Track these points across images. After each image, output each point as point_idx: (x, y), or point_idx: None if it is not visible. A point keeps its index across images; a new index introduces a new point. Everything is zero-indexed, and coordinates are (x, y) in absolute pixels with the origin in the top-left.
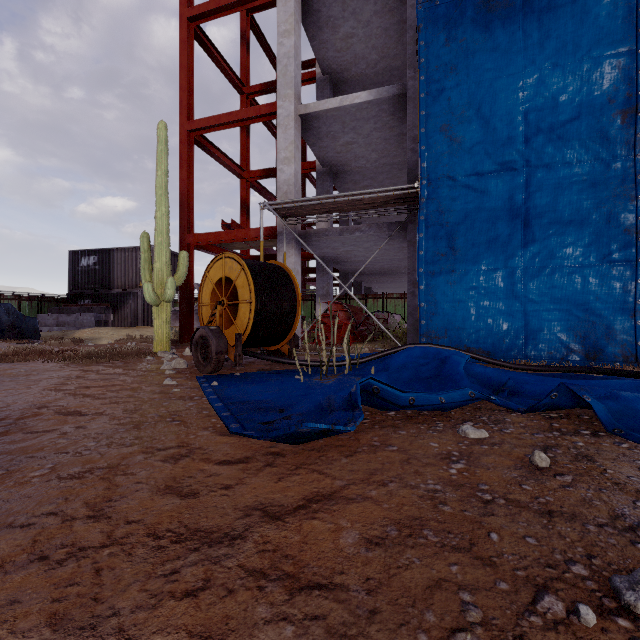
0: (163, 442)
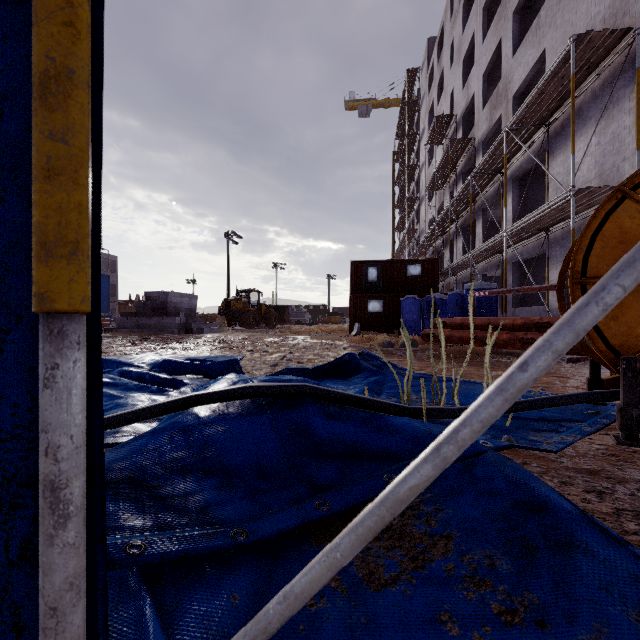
0: (428, 370)
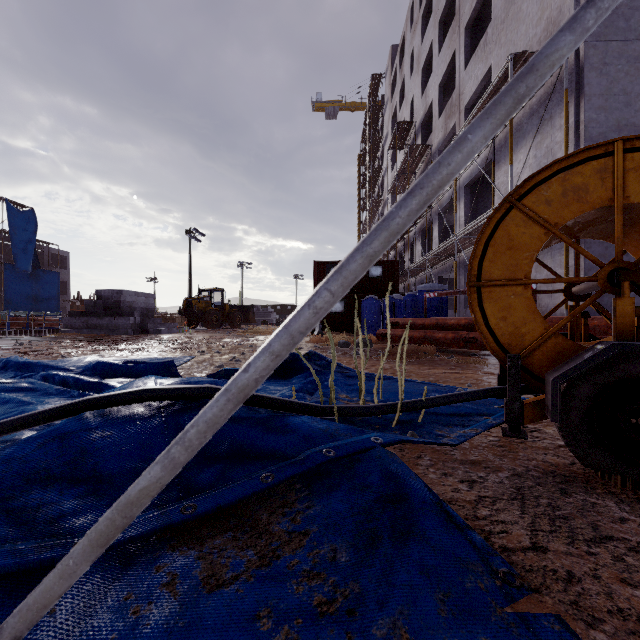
0: (372, 369)
